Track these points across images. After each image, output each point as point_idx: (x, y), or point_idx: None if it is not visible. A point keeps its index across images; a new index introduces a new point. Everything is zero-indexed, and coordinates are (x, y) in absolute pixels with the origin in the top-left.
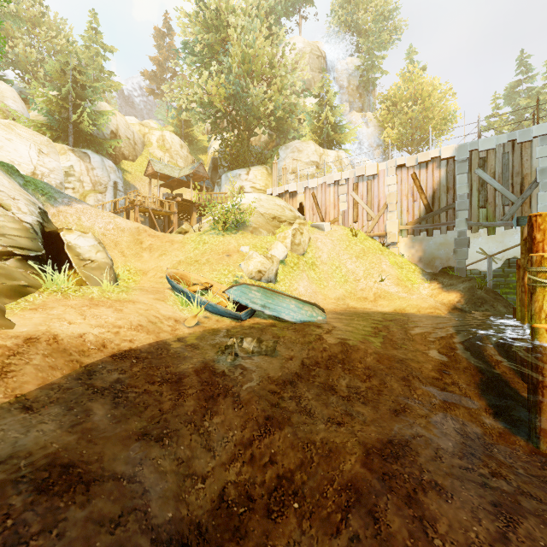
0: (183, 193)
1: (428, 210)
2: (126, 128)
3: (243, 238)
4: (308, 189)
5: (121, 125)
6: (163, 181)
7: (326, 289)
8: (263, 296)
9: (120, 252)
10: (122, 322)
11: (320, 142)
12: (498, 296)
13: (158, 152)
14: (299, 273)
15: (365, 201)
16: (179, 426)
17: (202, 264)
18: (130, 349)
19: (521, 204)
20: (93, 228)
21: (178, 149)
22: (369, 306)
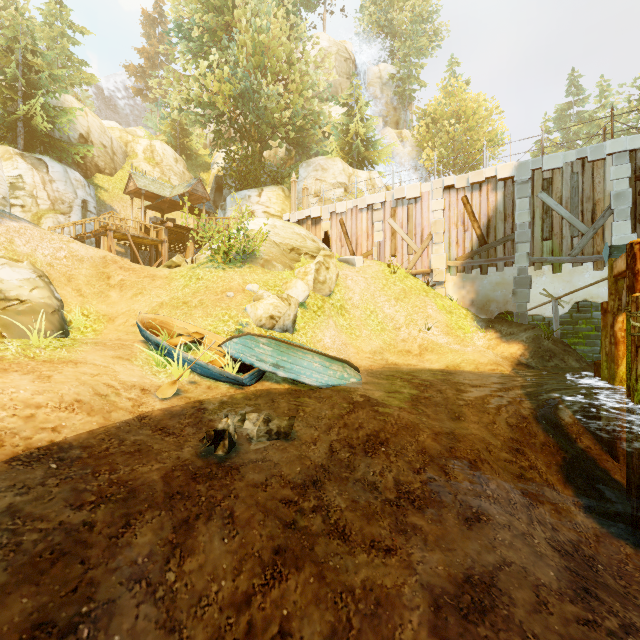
0: (178, 219)
1: (482, 242)
2: (102, 132)
3: (250, 272)
4: (335, 214)
5: (94, 128)
6: (150, 202)
7: (359, 340)
8: (275, 351)
9: (76, 290)
10: (45, 398)
11: (348, 160)
12: (568, 347)
13: (145, 166)
14: (324, 319)
15: (405, 230)
16: (115, 591)
17: (192, 307)
18: (50, 445)
19: (593, 236)
20: (34, 256)
21: (171, 164)
22: (414, 362)
